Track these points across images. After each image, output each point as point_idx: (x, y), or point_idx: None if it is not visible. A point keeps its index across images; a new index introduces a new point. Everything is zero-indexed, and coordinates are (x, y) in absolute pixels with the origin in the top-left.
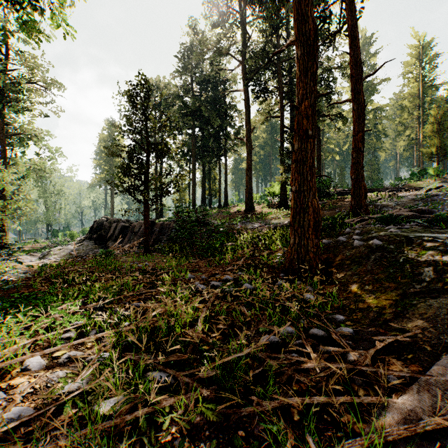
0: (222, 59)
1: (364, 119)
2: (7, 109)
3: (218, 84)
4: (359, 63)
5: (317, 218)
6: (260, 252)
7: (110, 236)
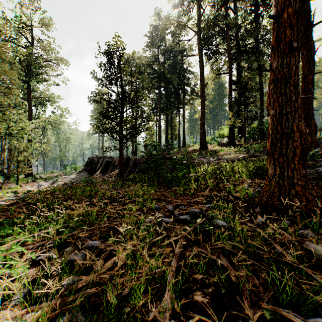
0: (181, 33)
1: (313, 62)
2: (32, 81)
3: (177, 53)
4: (308, 12)
5: (305, 145)
6: (222, 183)
7: (98, 168)
